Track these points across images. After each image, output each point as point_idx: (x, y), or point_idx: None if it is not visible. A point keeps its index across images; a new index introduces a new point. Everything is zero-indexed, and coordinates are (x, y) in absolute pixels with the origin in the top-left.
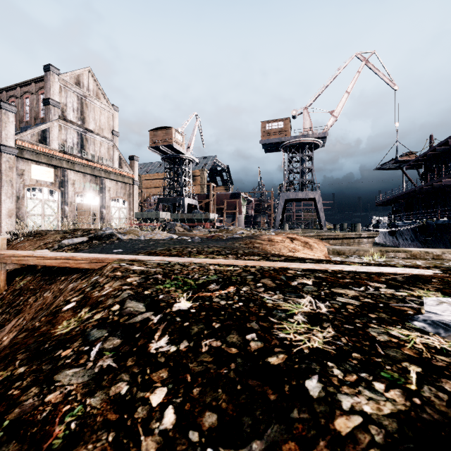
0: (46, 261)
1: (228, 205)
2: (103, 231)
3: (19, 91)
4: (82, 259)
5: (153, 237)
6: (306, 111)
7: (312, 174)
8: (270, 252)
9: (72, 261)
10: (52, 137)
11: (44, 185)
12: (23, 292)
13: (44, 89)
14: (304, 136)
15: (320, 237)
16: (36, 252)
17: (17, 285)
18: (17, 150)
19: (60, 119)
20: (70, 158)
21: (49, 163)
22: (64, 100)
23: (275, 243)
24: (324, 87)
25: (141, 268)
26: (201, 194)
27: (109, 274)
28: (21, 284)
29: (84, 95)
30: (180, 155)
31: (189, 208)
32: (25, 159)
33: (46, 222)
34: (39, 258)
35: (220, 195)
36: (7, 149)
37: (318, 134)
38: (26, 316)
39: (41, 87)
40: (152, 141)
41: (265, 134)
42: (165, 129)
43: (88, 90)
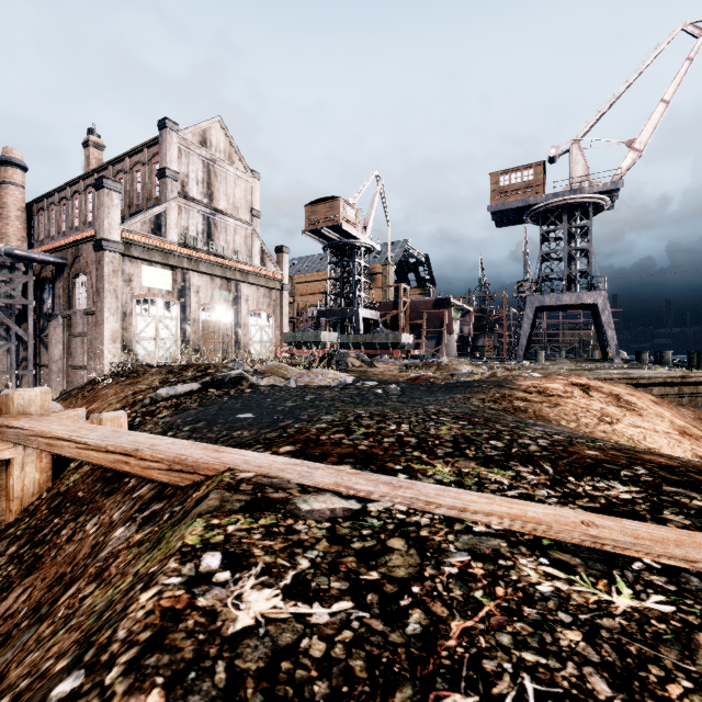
0: (90, 452)
1: (430, 319)
2: (228, 369)
3: (128, 163)
4: (152, 459)
5: (311, 381)
6: (577, 147)
7: (589, 260)
8: (593, 440)
9: (135, 460)
10: (169, 225)
11: (159, 295)
12: (65, 503)
13: (158, 156)
14: (573, 191)
15: (633, 381)
16: (82, 428)
17: (65, 483)
18: (123, 246)
19: (180, 197)
20: (192, 254)
21: (165, 262)
22: (185, 169)
23: (558, 399)
24: (614, 98)
25: (272, 611)
26: (385, 303)
27: (113, 695)
28: (70, 481)
29: (212, 159)
30: (352, 241)
31: (365, 326)
32: (134, 258)
33: (161, 349)
34: (78, 446)
35: (417, 303)
36: (110, 245)
37: (603, 186)
38: (35, 588)
39: (156, 153)
40: (309, 221)
41: (497, 195)
42: (329, 201)
43: (217, 151)
